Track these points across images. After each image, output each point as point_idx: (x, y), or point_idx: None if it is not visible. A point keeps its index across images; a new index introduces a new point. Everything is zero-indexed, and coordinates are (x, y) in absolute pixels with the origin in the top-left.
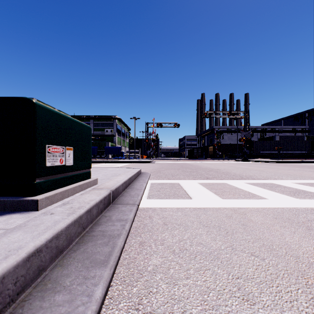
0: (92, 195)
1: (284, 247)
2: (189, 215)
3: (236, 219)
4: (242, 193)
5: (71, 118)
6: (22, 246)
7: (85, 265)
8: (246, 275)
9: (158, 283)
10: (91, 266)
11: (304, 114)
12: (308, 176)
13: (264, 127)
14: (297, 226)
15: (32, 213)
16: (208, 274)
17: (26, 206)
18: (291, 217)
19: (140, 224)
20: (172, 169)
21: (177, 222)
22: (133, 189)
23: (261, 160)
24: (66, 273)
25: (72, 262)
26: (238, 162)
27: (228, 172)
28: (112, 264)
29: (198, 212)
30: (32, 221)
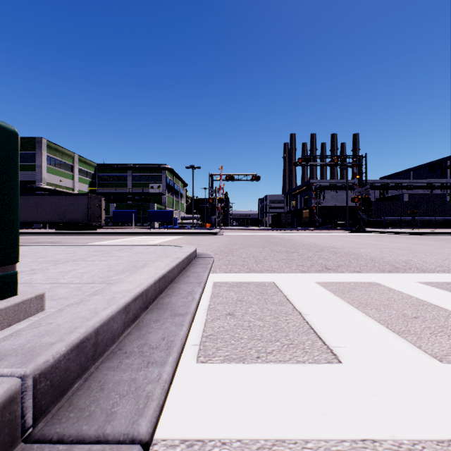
0: None
1: None
2: None
3: None
4: None
5: None
6: None
7: None
8: None
9: None
10: None
11: (445, 162)
12: None
13: (385, 182)
14: None
15: None
16: None
17: None
18: None
19: None
20: (252, 247)
21: None
22: (163, 314)
23: (388, 231)
24: None
25: None
26: (351, 233)
27: (355, 253)
28: None
29: None
30: None
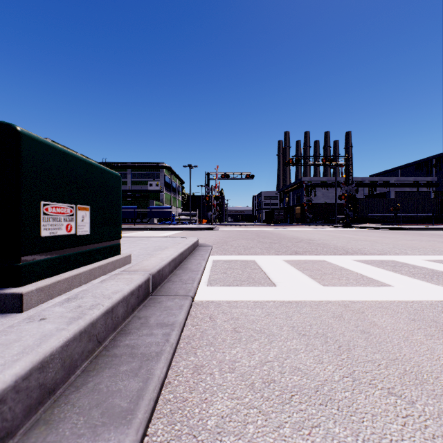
0: (119, 283)
1: (442, 376)
2: (273, 314)
3: (350, 322)
4: (352, 277)
5: (87, 161)
6: None
7: (91, 421)
8: (388, 441)
9: None
10: (102, 423)
11: (430, 161)
12: None
13: (373, 180)
14: None
15: (11, 317)
16: (318, 438)
17: (2, 305)
18: (437, 317)
19: (195, 331)
20: (244, 239)
21: (255, 328)
22: (185, 270)
23: (371, 226)
24: (53, 440)
25: (68, 413)
26: (337, 228)
27: (326, 243)
28: (141, 419)
29: (288, 308)
30: (2, 335)
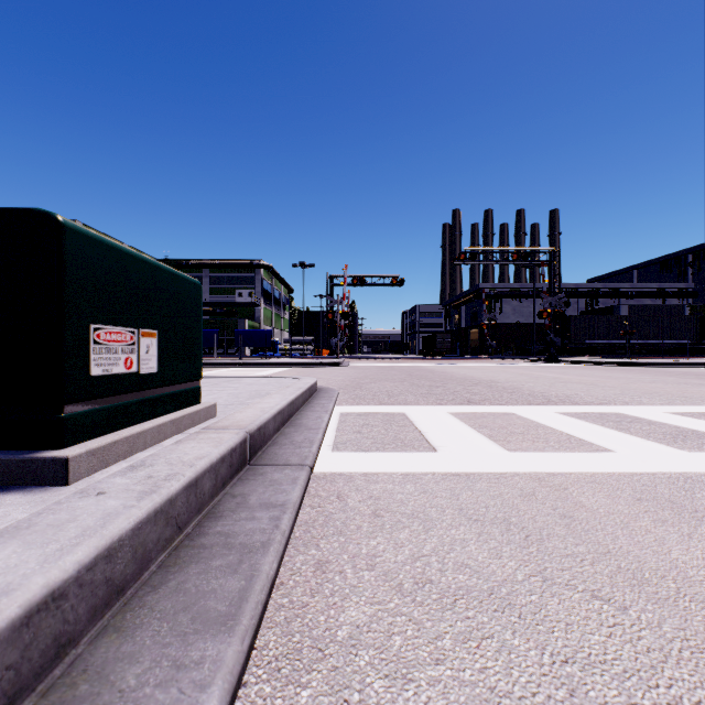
0: (203, 445)
1: (671, 574)
2: (432, 491)
3: (545, 502)
4: (553, 437)
5: (154, 263)
6: (12, 586)
7: (179, 627)
8: (585, 655)
9: (363, 677)
10: (194, 630)
11: (684, 257)
12: (699, 397)
13: (593, 286)
14: (693, 520)
15: (53, 492)
16: (489, 652)
17: (39, 474)
18: (675, 496)
19: (317, 515)
20: (388, 381)
21: (405, 511)
22: (299, 428)
23: (589, 360)
24: (130, 650)
25: (146, 619)
26: (536, 364)
27: (517, 387)
28: (246, 626)
29: (455, 483)
30: (49, 514)
